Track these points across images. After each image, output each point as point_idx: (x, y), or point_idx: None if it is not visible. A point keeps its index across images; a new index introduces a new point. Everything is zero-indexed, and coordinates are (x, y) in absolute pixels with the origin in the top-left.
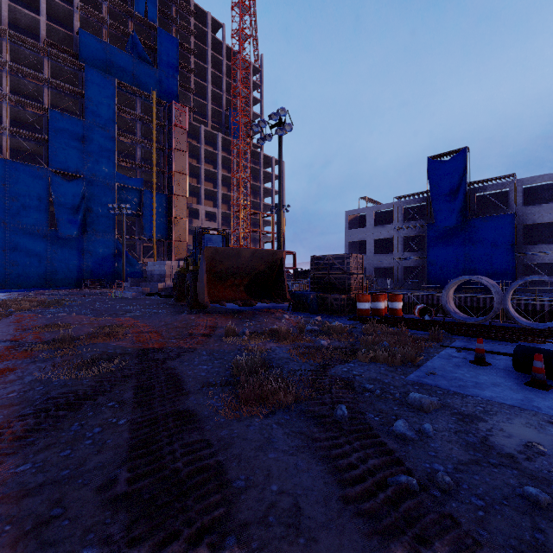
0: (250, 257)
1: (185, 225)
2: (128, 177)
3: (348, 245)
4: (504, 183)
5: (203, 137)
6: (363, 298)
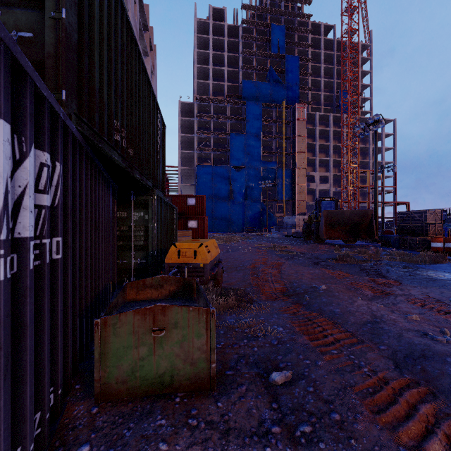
0: (350, 215)
1: (304, 189)
2: (268, 162)
3: None
4: None
5: (317, 121)
6: (435, 240)
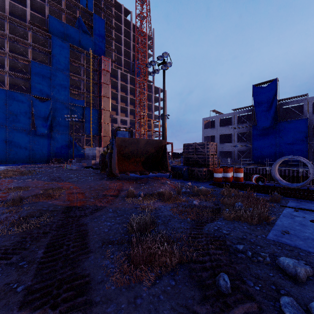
0: (145, 144)
1: (109, 127)
2: (76, 99)
3: (204, 138)
4: (300, 100)
5: (119, 76)
6: (218, 170)
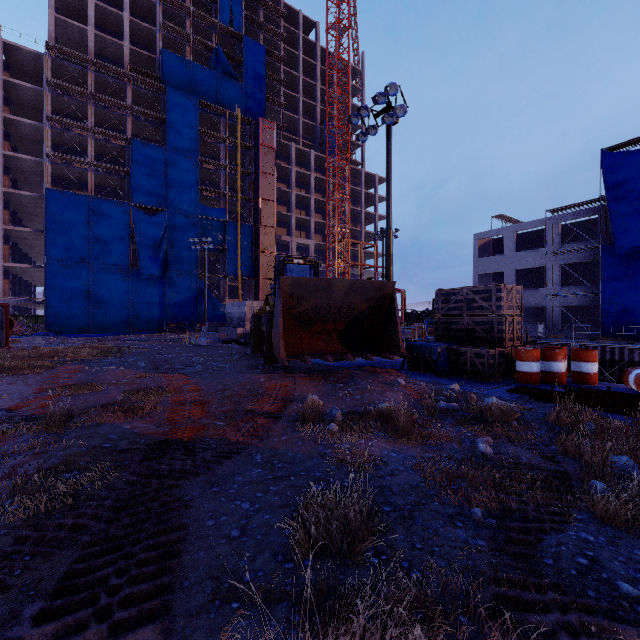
0: (345, 292)
1: (273, 261)
2: (211, 208)
3: (478, 279)
4: None
5: (294, 157)
6: (527, 355)
